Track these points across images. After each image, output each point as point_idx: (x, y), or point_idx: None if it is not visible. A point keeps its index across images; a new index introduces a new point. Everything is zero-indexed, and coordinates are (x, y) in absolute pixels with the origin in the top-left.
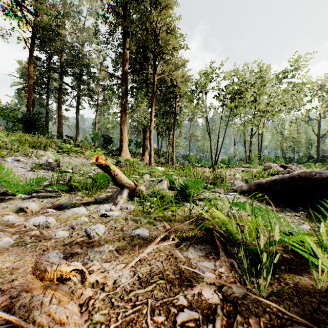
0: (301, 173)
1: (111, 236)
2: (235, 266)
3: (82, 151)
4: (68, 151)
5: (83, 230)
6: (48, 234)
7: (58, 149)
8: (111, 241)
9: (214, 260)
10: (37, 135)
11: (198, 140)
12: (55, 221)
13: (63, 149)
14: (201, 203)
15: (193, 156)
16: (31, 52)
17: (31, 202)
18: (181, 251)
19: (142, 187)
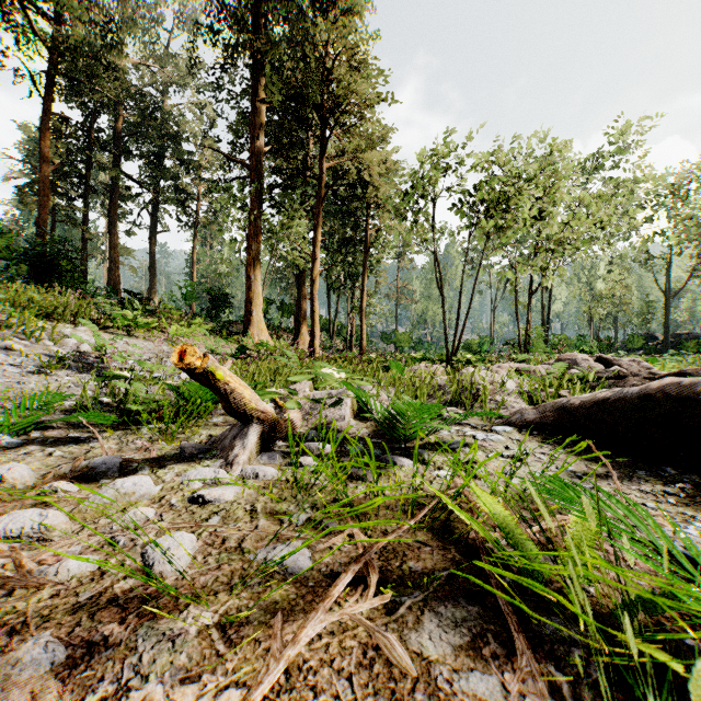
0: (668, 388)
1: (210, 570)
2: (564, 692)
3: (162, 326)
4: (129, 326)
5: (137, 549)
6: (38, 569)
7: (106, 321)
8: (208, 590)
9: (498, 662)
10: (57, 290)
11: (414, 300)
12: (67, 521)
13: (118, 321)
14: (435, 457)
15: (405, 335)
16: (46, 103)
17: (15, 463)
18: (401, 630)
19: (295, 414)
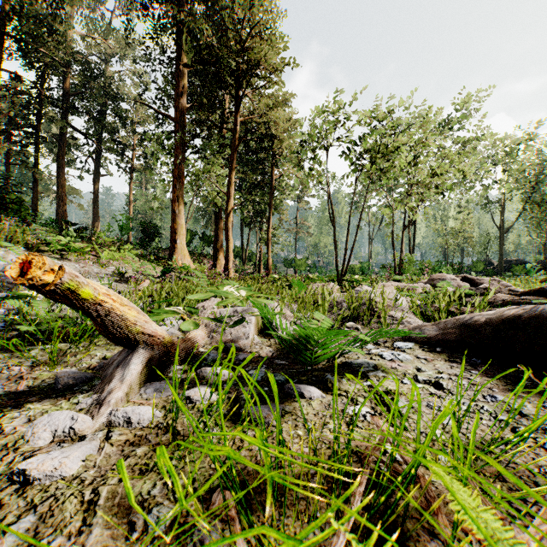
0: None
1: None
2: None
3: (95, 251)
4: (64, 251)
5: None
6: None
7: (39, 245)
8: None
9: None
10: None
11: (309, 233)
12: None
13: (51, 245)
14: (346, 384)
15: (302, 261)
16: None
17: None
18: None
19: (199, 332)
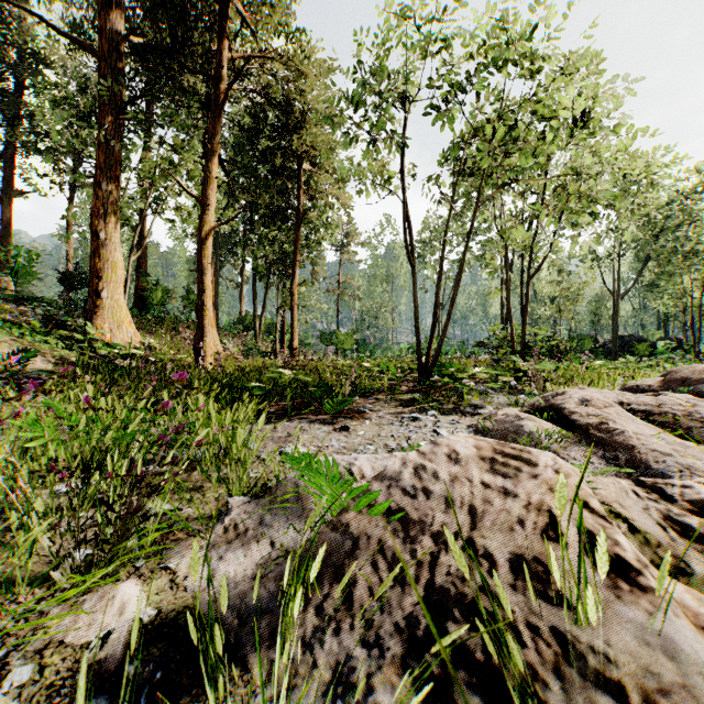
0: None
1: None
2: None
3: None
4: None
5: None
6: None
7: None
8: None
9: None
10: None
11: (357, 296)
12: None
13: None
14: None
15: (347, 335)
16: None
17: None
18: None
19: None
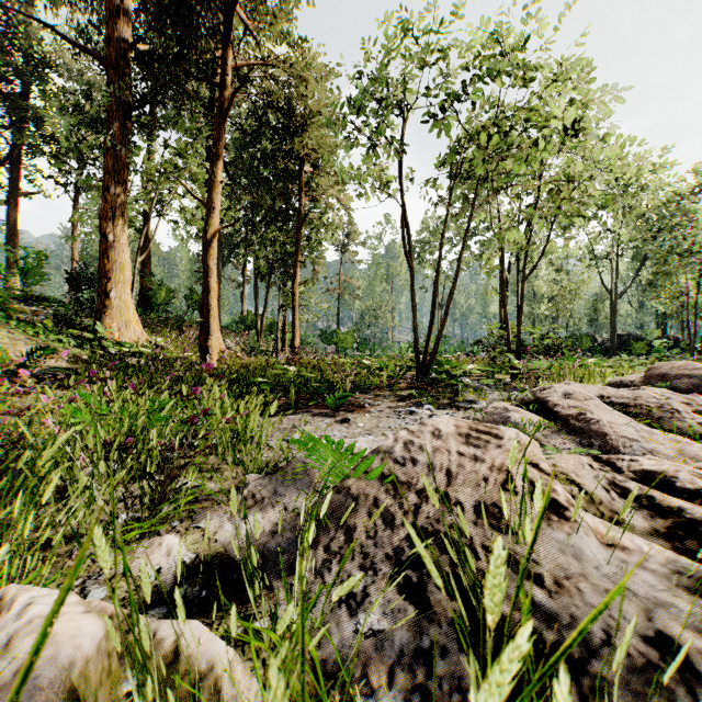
0: None
1: None
2: None
3: None
4: None
5: None
6: None
7: None
8: None
9: None
10: None
11: (357, 296)
12: None
13: None
14: None
15: (347, 334)
16: None
17: None
18: None
19: None
